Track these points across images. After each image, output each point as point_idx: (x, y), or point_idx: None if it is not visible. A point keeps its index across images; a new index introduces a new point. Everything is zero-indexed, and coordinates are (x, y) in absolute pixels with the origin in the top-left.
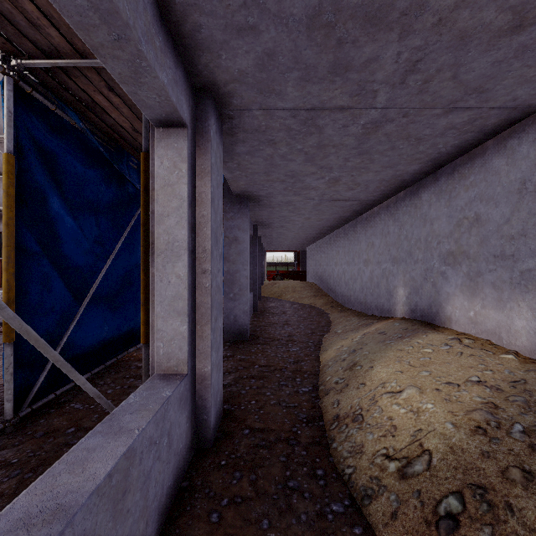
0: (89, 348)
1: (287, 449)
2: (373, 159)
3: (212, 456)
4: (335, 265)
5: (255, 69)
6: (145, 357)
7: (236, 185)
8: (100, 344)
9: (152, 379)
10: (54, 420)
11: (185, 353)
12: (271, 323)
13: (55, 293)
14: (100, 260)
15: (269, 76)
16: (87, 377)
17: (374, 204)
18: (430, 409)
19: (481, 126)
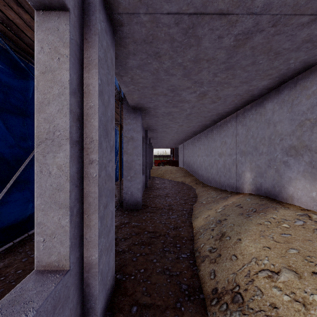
0: (14, 221)
1: None
2: (235, 74)
3: None
4: (198, 156)
5: None
6: None
7: (131, 98)
8: (26, 217)
9: (26, 282)
10: None
11: (67, 248)
12: (157, 195)
13: None
14: (25, 152)
15: None
16: (9, 246)
17: (227, 115)
18: None
19: None
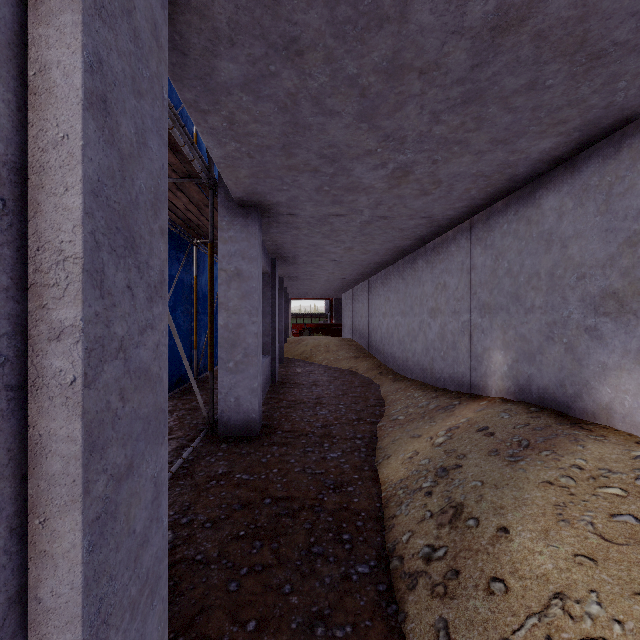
0: None
1: None
2: (483, 118)
3: None
4: (383, 316)
5: None
6: None
7: (235, 178)
8: None
9: None
10: None
11: None
12: (296, 402)
13: None
14: None
15: None
16: None
17: (449, 226)
18: None
19: None
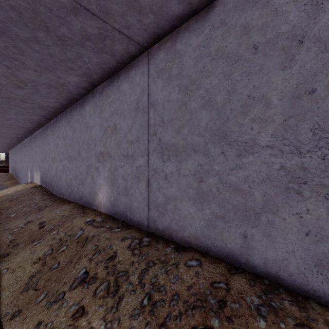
0: None
1: None
2: (0, 128)
3: None
4: (18, 163)
5: None
6: None
7: None
8: None
9: None
10: None
11: None
12: None
13: None
14: None
15: None
16: None
17: (24, 138)
18: None
19: (28, 128)
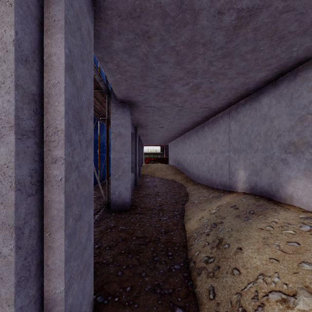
0: None
1: None
2: (232, 63)
3: None
4: (188, 154)
5: None
6: None
7: (119, 90)
8: None
9: None
10: None
11: (10, 288)
12: (147, 194)
13: None
14: None
15: None
16: None
17: (219, 111)
18: None
19: None
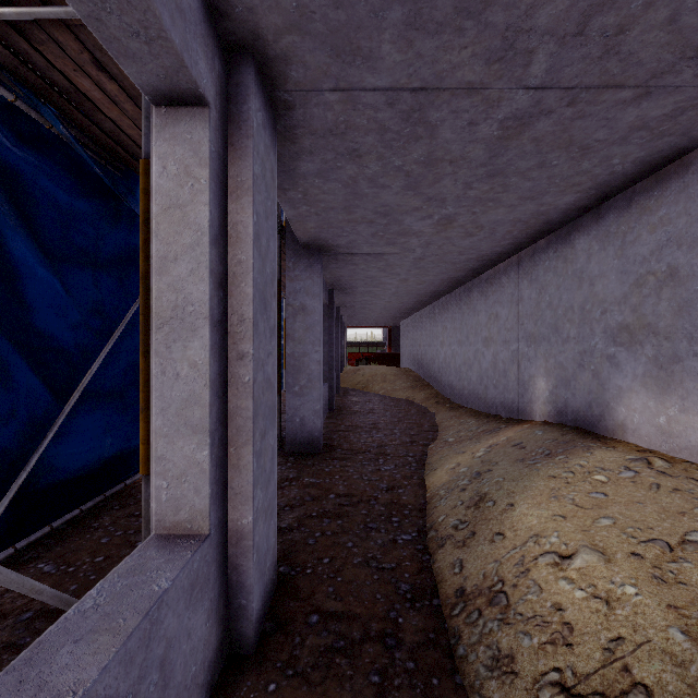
0: (80, 470)
1: (382, 656)
2: (508, 185)
3: (253, 673)
4: (441, 345)
5: (327, 1)
6: (146, 497)
7: (303, 229)
8: (99, 463)
9: (144, 548)
10: (4, 596)
11: (205, 499)
12: (354, 427)
13: (19, 389)
14: (98, 337)
15: (351, 18)
16: (73, 516)
17: (500, 259)
18: (632, 598)
19: (689, 123)
